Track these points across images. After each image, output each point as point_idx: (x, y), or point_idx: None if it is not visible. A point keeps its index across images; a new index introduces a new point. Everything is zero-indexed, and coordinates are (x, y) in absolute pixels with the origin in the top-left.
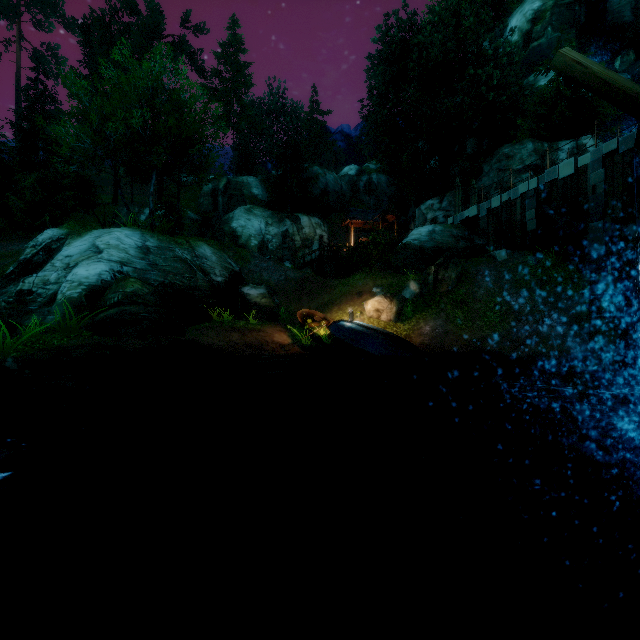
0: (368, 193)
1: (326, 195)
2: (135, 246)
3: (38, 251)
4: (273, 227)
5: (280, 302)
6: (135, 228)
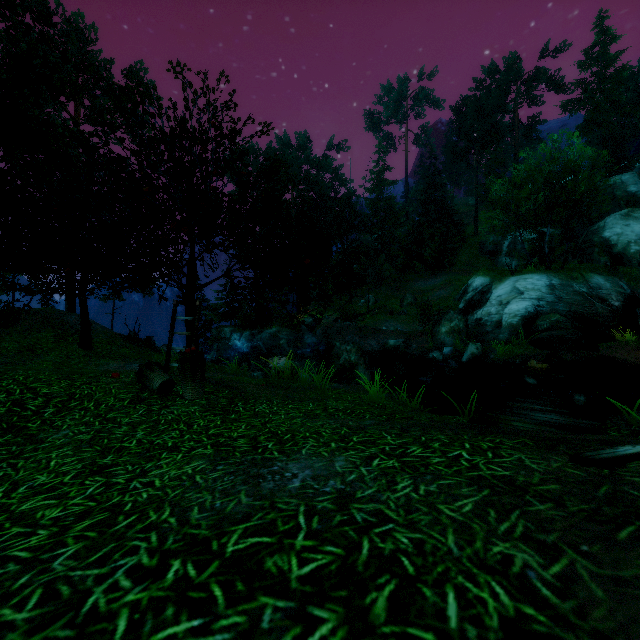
0: None
1: None
2: (543, 286)
3: (476, 293)
4: None
5: None
6: (539, 272)
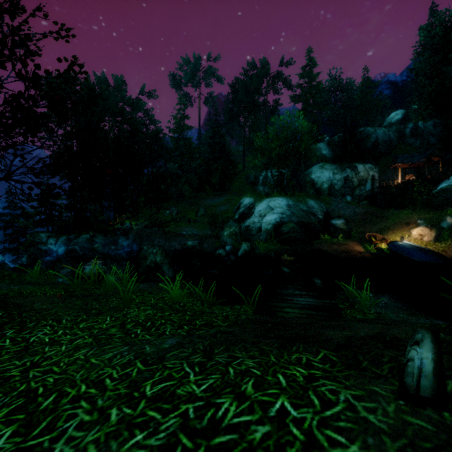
0: (414, 136)
1: (376, 145)
2: (284, 205)
3: (246, 209)
4: (338, 175)
5: (351, 227)
6: (282, 196)
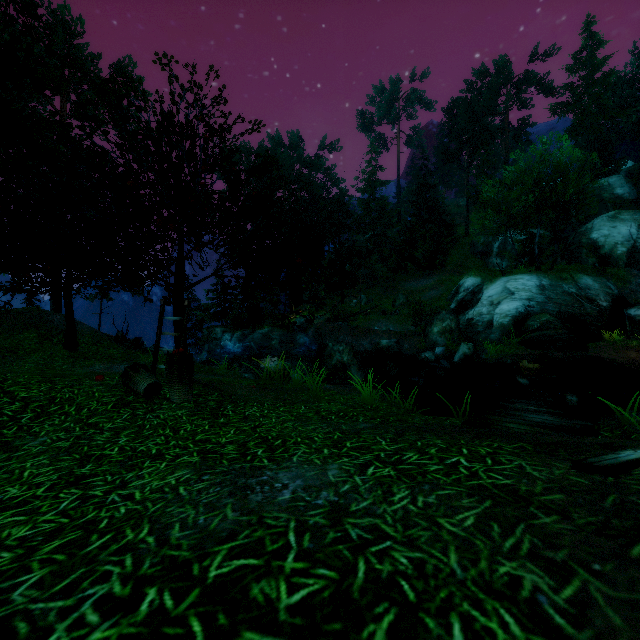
0: None
1: None
2: (534, 287)
3: (467, 294)
4: None
5: None
6: (529, 272)
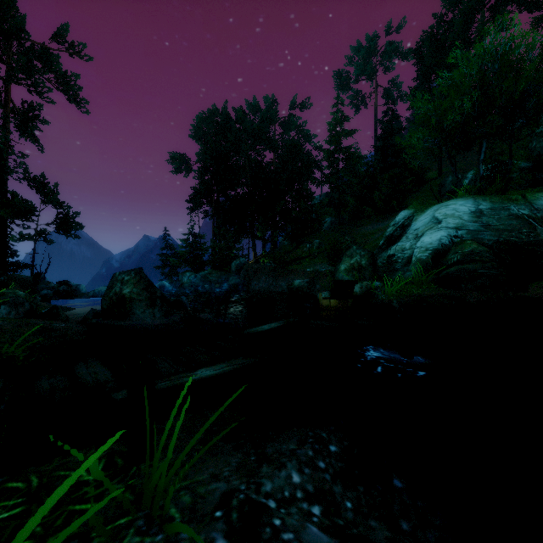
0: None
1: None
2: (468, 212)
3: (396, 228)
4: None
5: None
6: (466, 196)
